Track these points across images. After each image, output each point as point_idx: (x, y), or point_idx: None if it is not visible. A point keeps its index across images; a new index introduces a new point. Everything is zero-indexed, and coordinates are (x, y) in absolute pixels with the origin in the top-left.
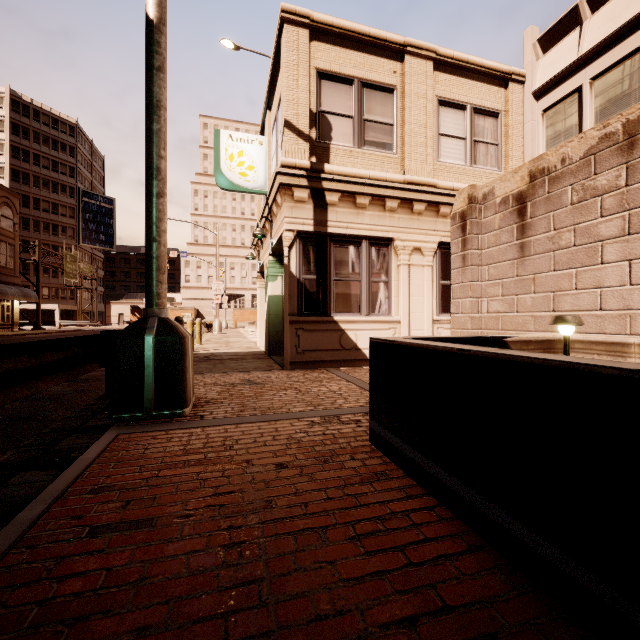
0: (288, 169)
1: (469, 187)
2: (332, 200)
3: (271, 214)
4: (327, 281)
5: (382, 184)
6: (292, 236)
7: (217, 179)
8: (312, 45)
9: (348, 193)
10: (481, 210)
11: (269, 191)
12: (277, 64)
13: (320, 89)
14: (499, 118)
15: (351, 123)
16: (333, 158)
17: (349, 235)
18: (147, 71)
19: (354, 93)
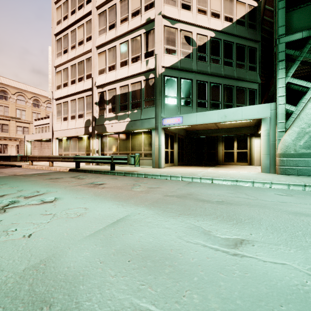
0: None
1: (20, 138)
2: None
3: None
4: None
5: (6, 137)
6: None
7: None
8: None
9: None
10: (22, 141)
11: None
12: None
13: None
14: (29, 128)
15: (0, 129)
16: None
17: (0, 143)
18: None
19: (1, 125)
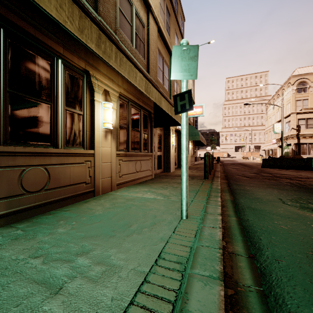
0: (292, 135)
1: None
2: (300, 138)
3: (287, 139)
4: (299, 150)
5: (311, 134)
6: (293, 144)
7: (273, 132)
8: (296, 115)
9: (304, 137)
10: None
11: (287, 136)
12: (288, 115)
13: (298, 121)
14: None
15: (304, 125)
16: (301, 131)
17: (304, 143)
18: (281, 135)
19: (305, 120)
